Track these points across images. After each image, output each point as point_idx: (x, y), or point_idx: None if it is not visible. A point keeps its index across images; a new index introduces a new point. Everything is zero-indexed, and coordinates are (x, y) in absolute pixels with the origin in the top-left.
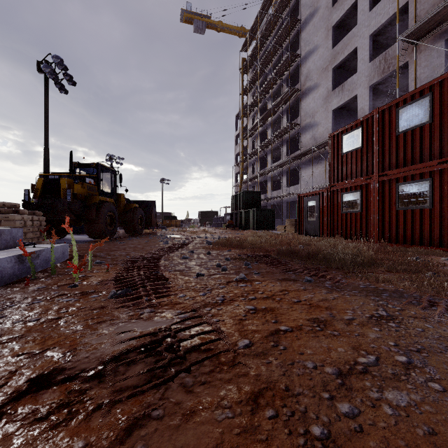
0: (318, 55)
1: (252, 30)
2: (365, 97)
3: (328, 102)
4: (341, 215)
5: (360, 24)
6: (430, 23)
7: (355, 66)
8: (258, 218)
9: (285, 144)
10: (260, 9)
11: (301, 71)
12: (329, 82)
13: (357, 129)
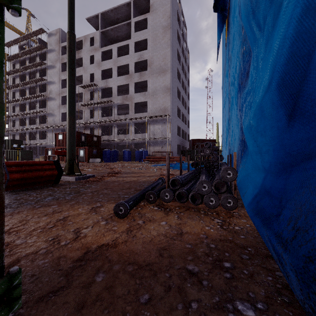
0: (56, 86)
1: (14, 41)
2: None
3: (60, 109)
4: None
5: None
6: (86, 104)
7: None
8: (22, 155)
9: (38, 117)
10: (21, 36)
11: (47, 87)
12: (60, 101)
13: (62, 134)
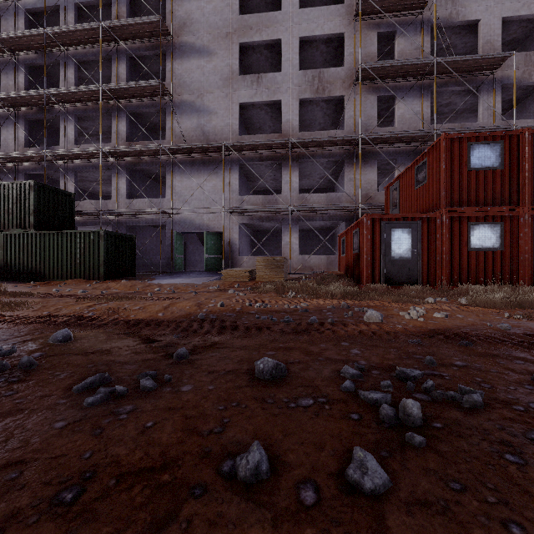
0: (212, 6)
1: None
2: (293, 109)
3: (233, 88)
4: (467, 254)
5: (287, 14)
6: (380, 71)
7: (250, 63)
8: (109, 253)
9: (124, 117)
10: None
11: (171, 7)
12: (234, 59)
13: (495, 143)
